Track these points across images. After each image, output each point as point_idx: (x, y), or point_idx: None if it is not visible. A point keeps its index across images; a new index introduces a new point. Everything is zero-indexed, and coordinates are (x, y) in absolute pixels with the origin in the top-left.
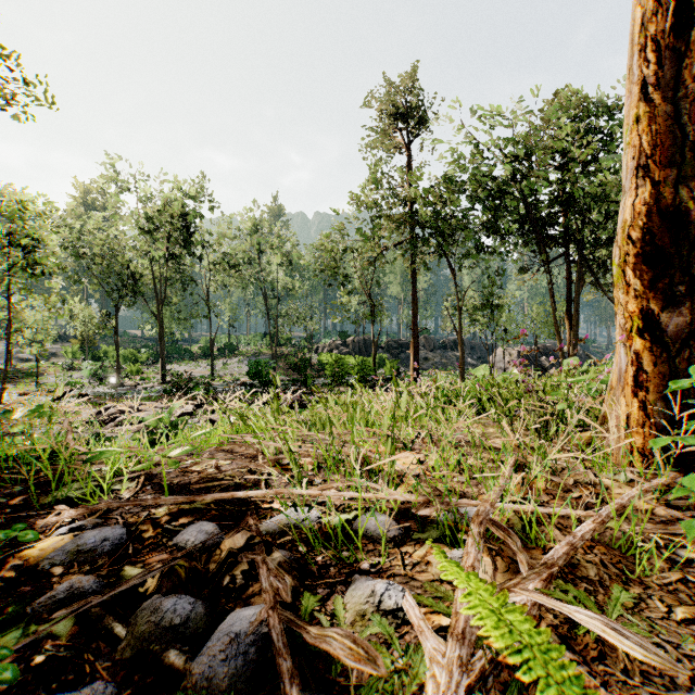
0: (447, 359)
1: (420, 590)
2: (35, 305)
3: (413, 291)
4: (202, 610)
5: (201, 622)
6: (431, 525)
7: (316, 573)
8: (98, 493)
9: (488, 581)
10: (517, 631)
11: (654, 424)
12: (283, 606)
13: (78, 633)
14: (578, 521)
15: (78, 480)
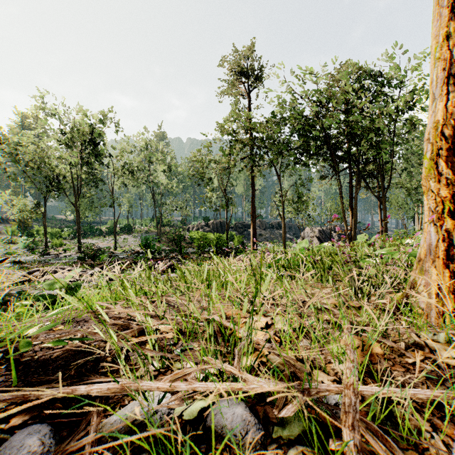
0: (274, 235)
1: None
2: None
3: (252, 190)
4: None
5: None
6: None
7: None
8: None
9: None
10: None
11: None
12: None
13: None
14: None
15: None
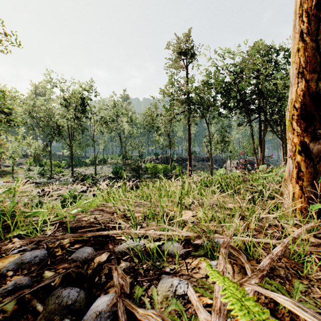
0: (204, 166)
1: (196, 283)
2: (12, 140)
3: (188, 134)
4: (83, 295)
5: (82, 302)
6: (200, 247)
7: (143, 274)
8: (34, 232)
9: (230, 278)
10: (251, 312)
11: (306, 196)
12: (126, 293)
13: (17, 309)
14: (272, 245)
15: (26, 225)
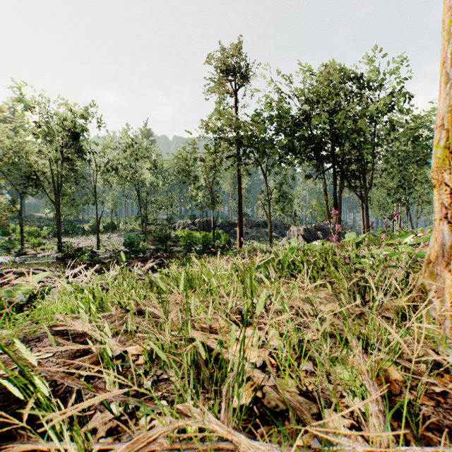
0: (260, 234)
1: None
2: None
3: (239, 188)
4: None
5: None
6: None
7: None
8: None
9: None
10: None
11: None
12: None
13: None
14: None
15: None
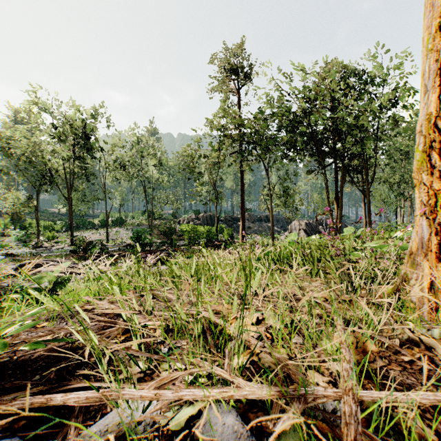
0: (262, 228)
1: None
2: None
3: (241, 184)
4: None
5: None
6: None
7: None
8: None
9: None
10: None
11: None
12: None
13: None
14: None
15: None
